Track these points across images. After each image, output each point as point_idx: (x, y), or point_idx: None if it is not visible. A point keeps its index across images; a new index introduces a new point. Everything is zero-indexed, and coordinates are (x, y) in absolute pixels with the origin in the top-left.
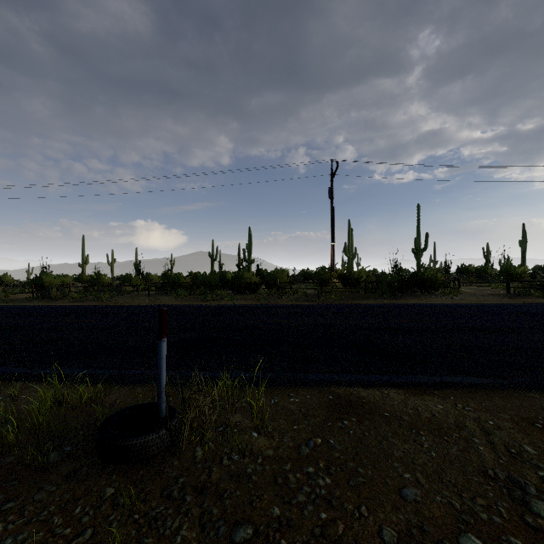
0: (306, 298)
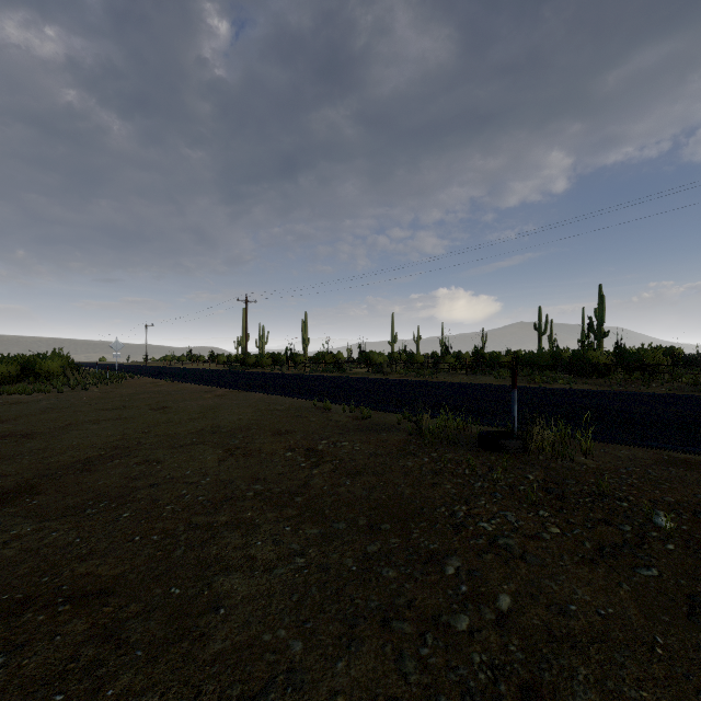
0: (696, 388)
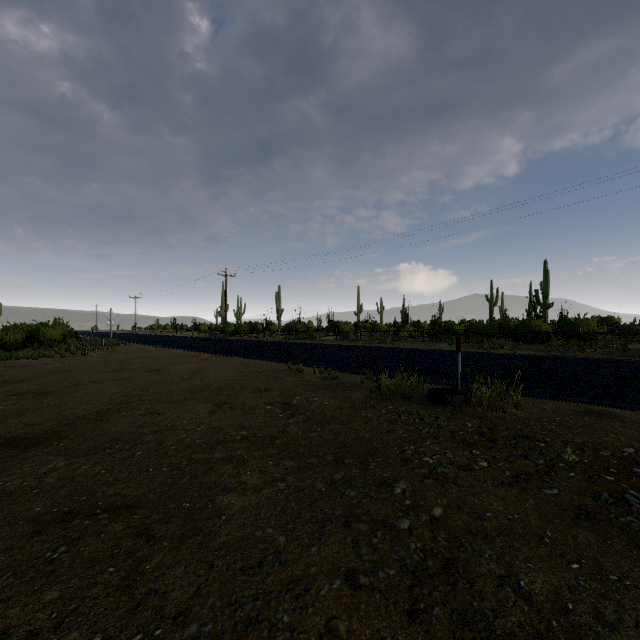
0: (625, 353)
